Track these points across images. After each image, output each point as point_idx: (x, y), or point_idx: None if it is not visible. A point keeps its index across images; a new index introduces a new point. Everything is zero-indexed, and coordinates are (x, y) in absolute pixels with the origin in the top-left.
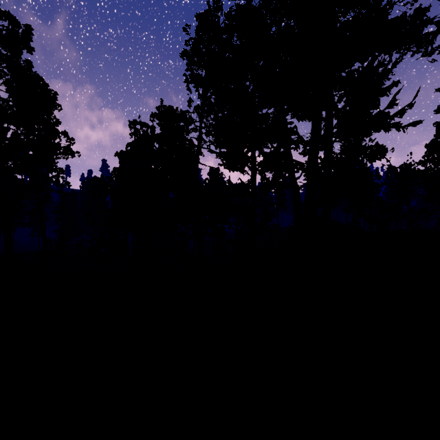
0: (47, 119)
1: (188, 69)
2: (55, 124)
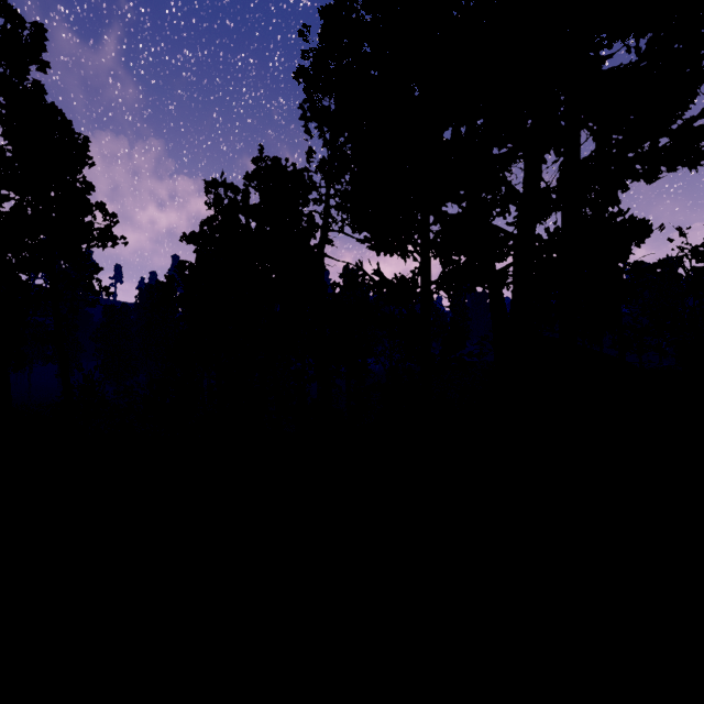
0: (70, 181)
1: (306, 100)
2: (85, 191)
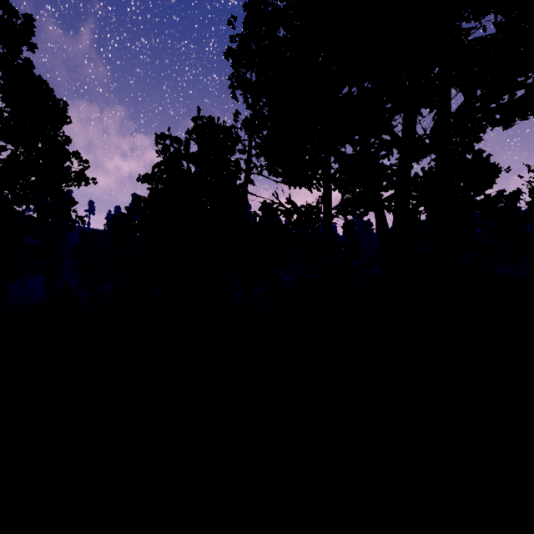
0: (53, 135)
1: (233, 74)
2: (64, 143)
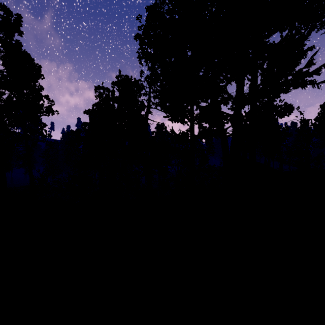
0: (33, 85)
1: (140, 48)
2: (39, 90)
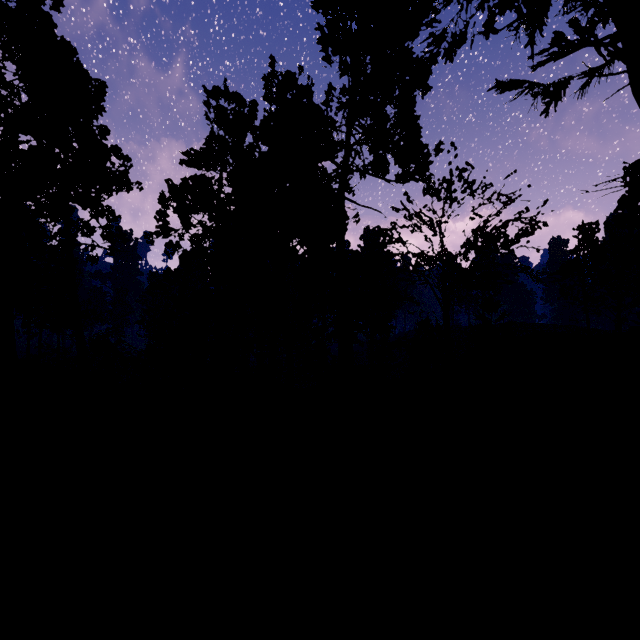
0: (84, 123)
1: None
2: (100, 135)
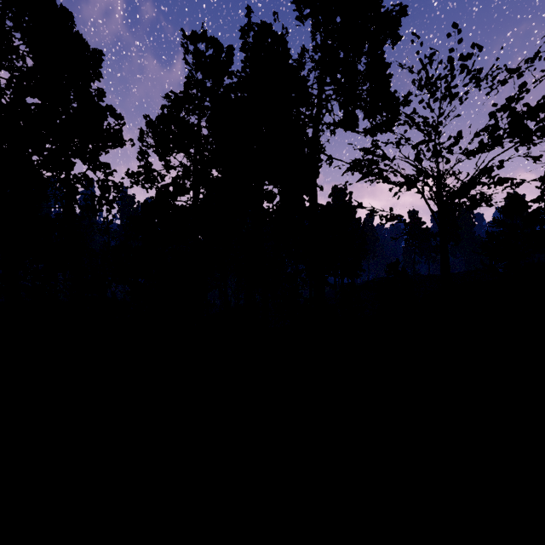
0: (82, 85)
1: None
2: (97, 97)
